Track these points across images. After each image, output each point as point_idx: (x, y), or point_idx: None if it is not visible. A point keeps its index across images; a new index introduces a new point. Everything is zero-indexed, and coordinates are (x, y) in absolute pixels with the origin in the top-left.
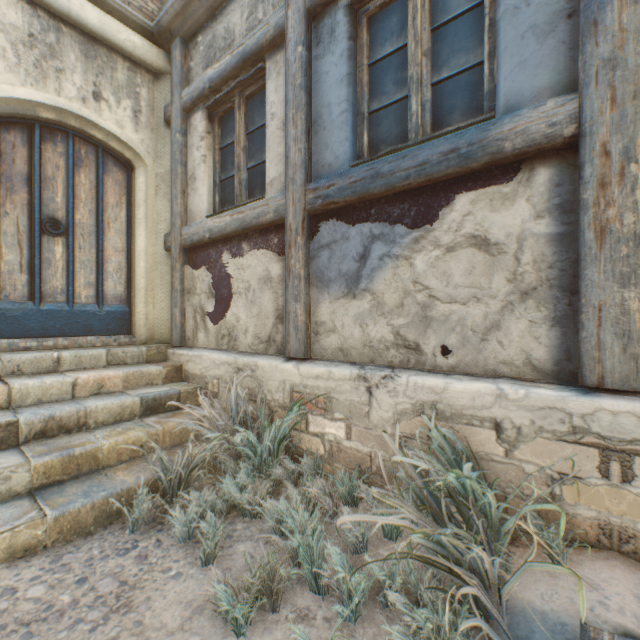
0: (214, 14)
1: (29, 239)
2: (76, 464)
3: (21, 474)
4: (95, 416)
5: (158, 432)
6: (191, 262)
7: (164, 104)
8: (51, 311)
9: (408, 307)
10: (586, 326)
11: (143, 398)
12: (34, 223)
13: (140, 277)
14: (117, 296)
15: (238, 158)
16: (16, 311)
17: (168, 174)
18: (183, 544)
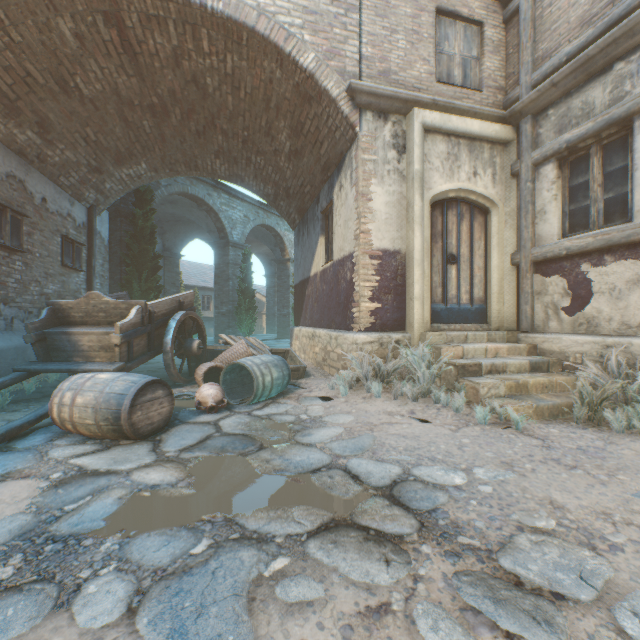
0: (567, 93)
1: (441, 268)
2: (519, 388)
3: (501, 387)
4: (508, 367)
5: (552, 381)
6: (539, 272)
7: (509, 163)
8: (450, 309)
9: None
10: None
11: (529, 361)
12: (443, 258)
13: (493, 285)
14: (478, 298)
15: (594, 193)
16: (437, 309)
17: (512, 211)
18: (618, 433)
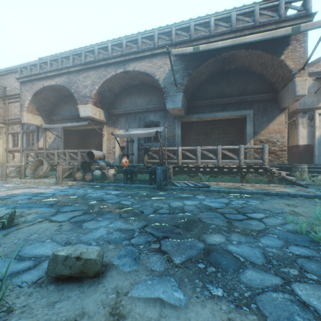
0: (13, 124)
1: None
2: None
3: None
4: None
5: None
6: (10, 152)
7: (5, 131)
8: None
9: (30, 159)
10: None
11: None
12: None
13: (1, 154)
14: None
15: (16, 142)
16: None
17: (6, 140)
18: None
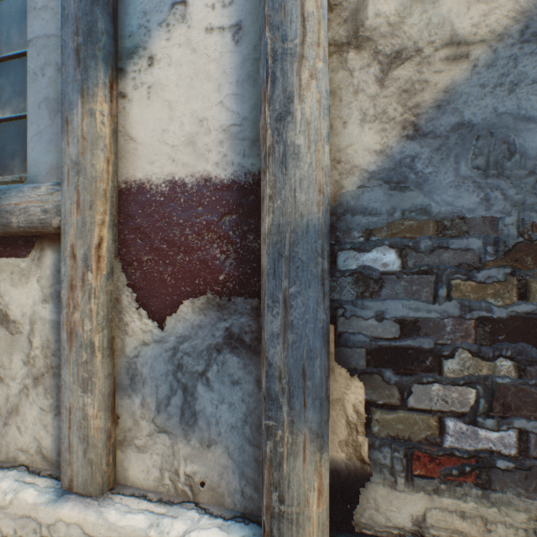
0: None
1: None
2: None
3: None
4: None
5: None
6: None
7: None
8: None
9: None
10: (63, 427)
11: None
12: None
13: None
14: None
15: None
16: None
17: None
18: None
